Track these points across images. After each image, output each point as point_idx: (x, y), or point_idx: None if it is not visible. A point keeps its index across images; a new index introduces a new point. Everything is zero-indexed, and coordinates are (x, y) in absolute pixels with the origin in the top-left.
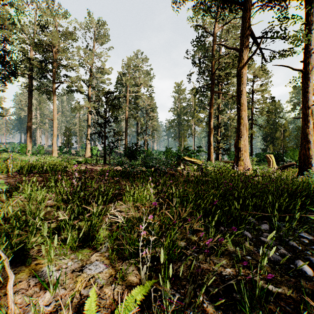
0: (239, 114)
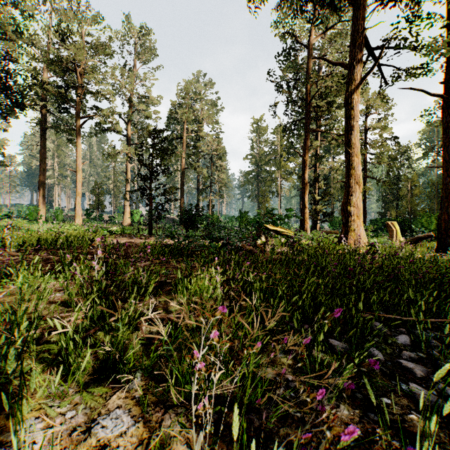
0: (348, 161)
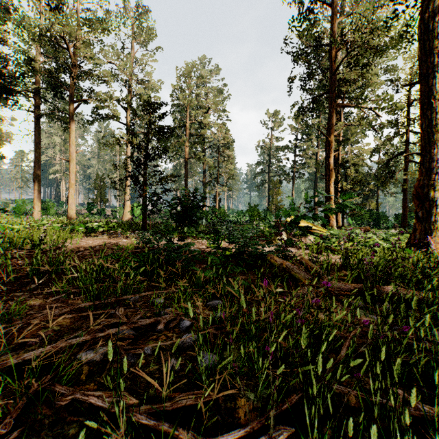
0: (429, 121)
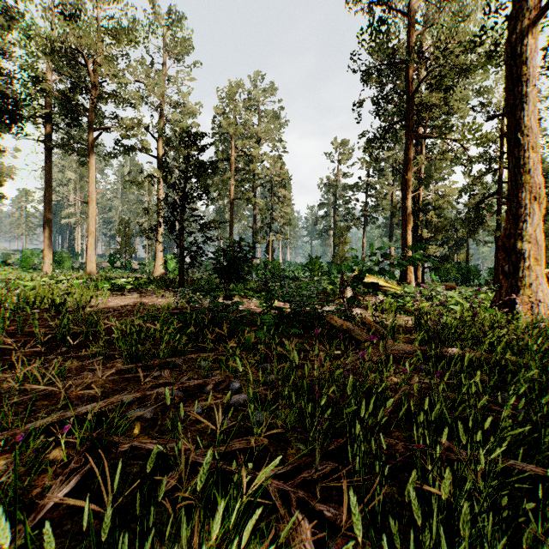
0: (516, 160)
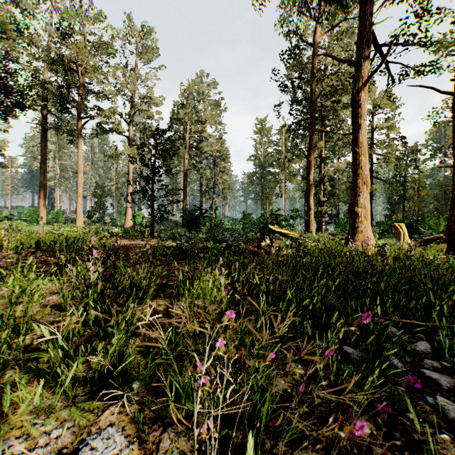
0: (355, 161)
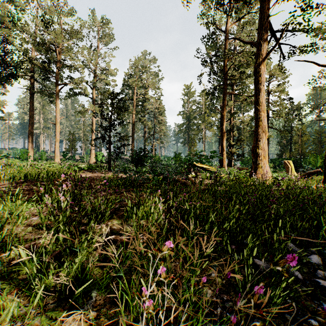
0: (257, 115)
